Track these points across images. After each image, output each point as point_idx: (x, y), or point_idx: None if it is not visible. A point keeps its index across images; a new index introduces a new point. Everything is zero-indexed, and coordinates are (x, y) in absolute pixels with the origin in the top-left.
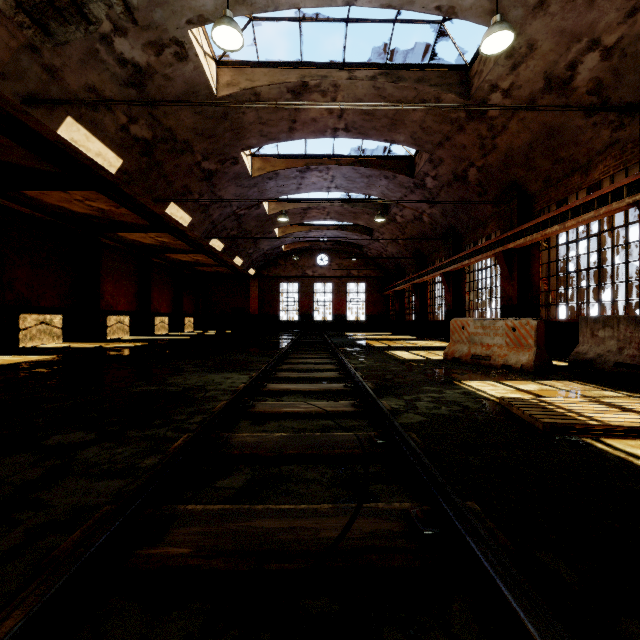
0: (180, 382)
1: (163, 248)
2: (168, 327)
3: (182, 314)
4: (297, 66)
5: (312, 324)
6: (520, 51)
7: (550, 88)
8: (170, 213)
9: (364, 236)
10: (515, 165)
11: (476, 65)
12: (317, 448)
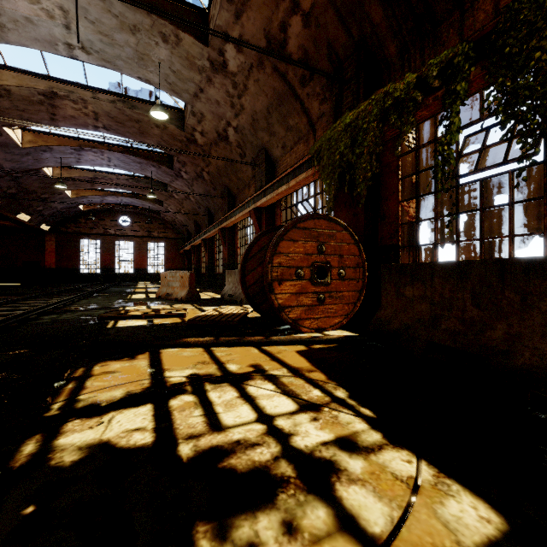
0: None
1: None
2: None
3: None
4: (46, 78)
5: (114, 277)
6: (198, 115)
7: (221, 138)
8: None
9: (156, 205)
10: (223, 176)
11: (185, 111)
12: None
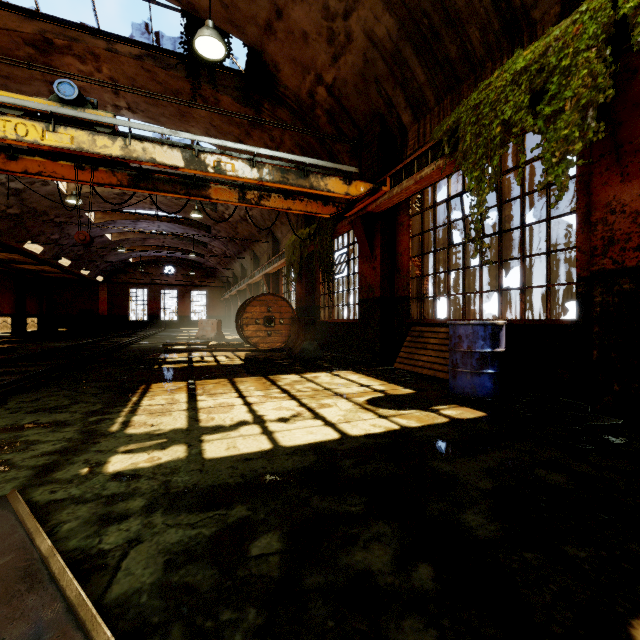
0: (51, 345)
1: (10, 261)
2: (11, 326)
3: (25, 315)
4: None
5: (160, 323)
6: (225, 205)
7: (243, 220)
8: (27, 247)
9: (199, 257)
10: (249, 242)
11: None
12: (97, 347)
